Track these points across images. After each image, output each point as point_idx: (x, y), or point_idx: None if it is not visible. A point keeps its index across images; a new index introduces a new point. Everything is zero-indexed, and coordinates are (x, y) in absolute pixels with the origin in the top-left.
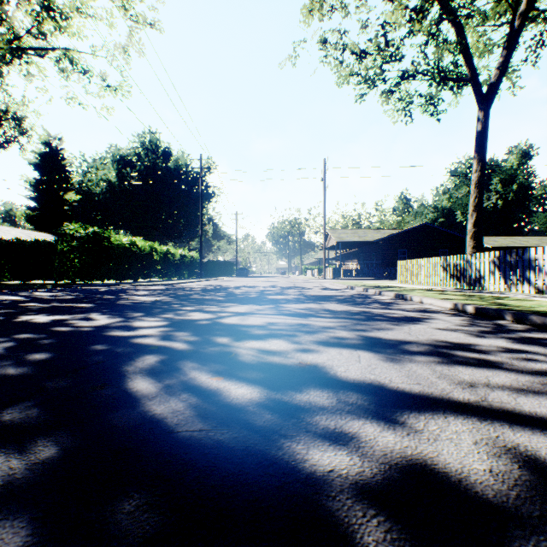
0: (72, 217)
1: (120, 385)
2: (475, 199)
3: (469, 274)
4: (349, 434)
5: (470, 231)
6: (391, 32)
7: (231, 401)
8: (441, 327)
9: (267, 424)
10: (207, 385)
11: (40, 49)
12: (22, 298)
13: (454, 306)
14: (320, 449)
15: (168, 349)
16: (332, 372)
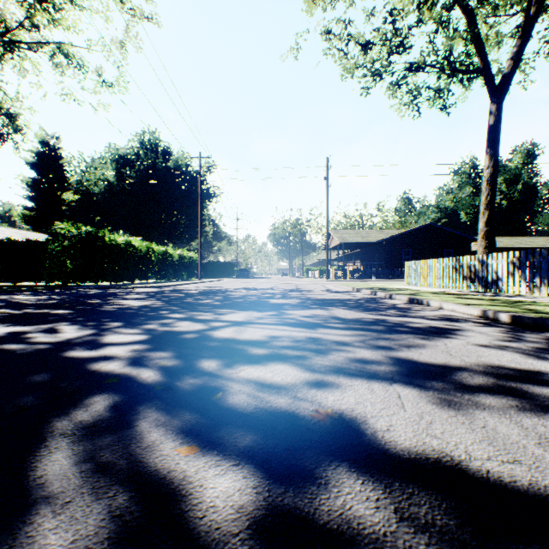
0: (70, 217)
1: (22, 467)
2: (487, 197)
3: (485, 276)
4: None
5: (482, 230)
6: (399, 21)
7: (202, 517)
8: (483, 343)
9: None
10: (168, 469)
11: (33, 43)
12: None
13: (483, 313)
14: None
15: (132, 382)
16: (368, 431)
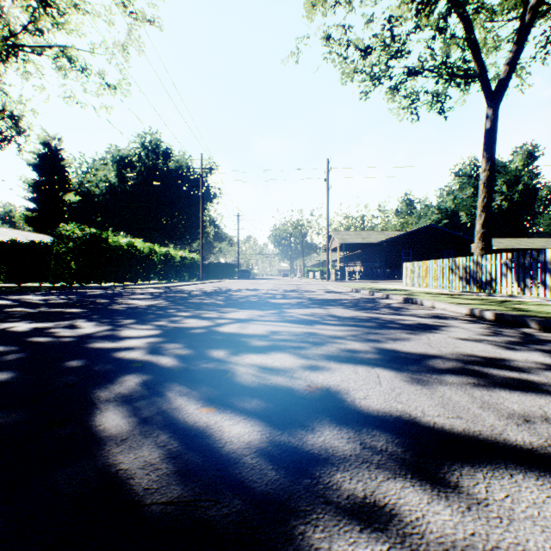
0: (71, 218)
1: (84, 420)
2: (484, 199)
3: (479, 277)
4: (387, 509)
5: (478, 232)
6: (397, 27)
7: (223, 446)
8: (463, 337)
9: (271, 489)
10: (194, 421)
11: (37, 47)
12: (10, 302)
13: (470, 311)
14: (348, 541)
15: (154, 366)
16: (348, 399)
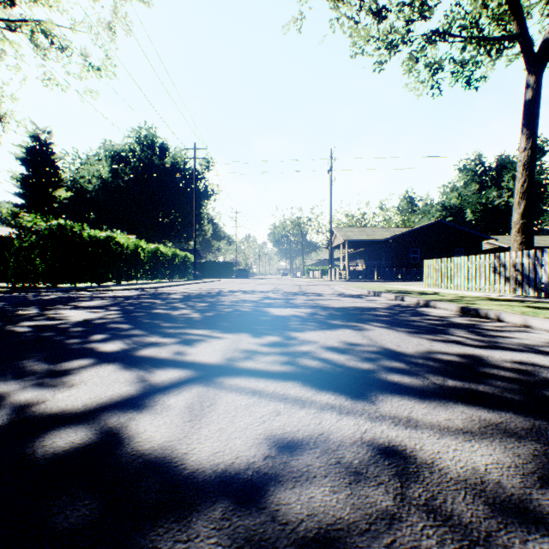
0: (62, 215)
1: None
2: (524, 184)
3: (539, 277)
4: None
5: (517, 223)
6: None
7: None
8: None
9: None
10: None
11: (10, 21)
12: None
13: None
14: None
15: None
16: None
